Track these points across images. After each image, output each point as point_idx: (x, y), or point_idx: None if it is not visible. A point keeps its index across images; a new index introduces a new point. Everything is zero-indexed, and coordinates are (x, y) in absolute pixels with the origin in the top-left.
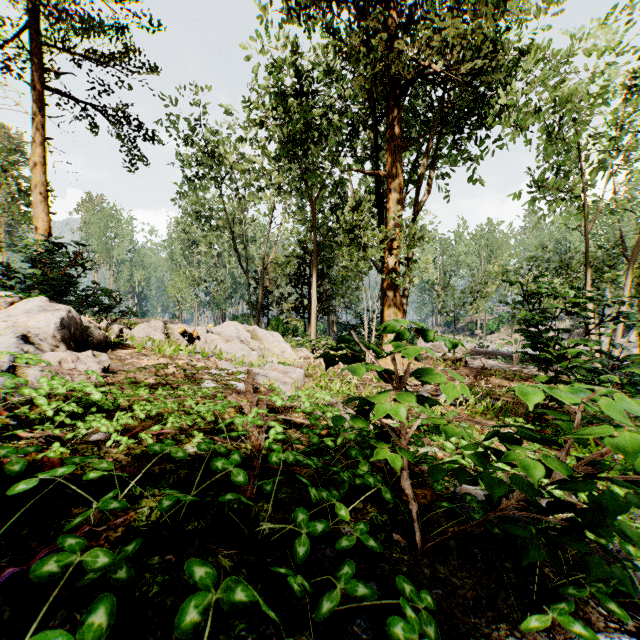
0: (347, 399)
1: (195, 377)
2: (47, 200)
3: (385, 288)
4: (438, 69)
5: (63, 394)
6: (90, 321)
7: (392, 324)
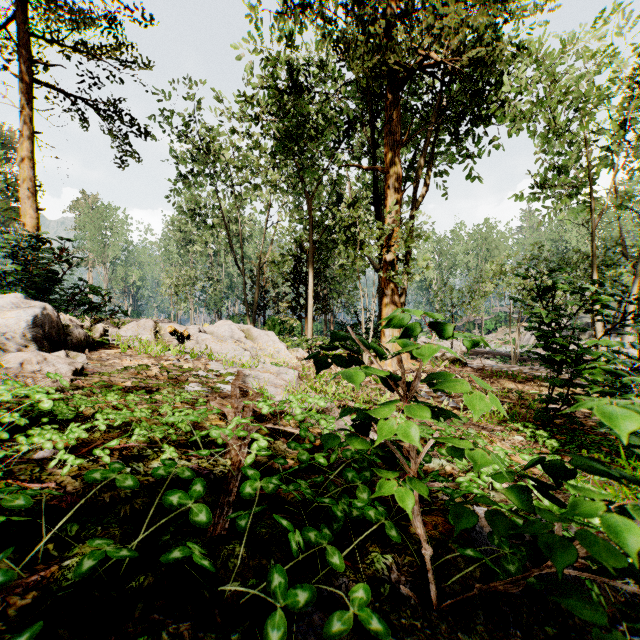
0: (342, 411)
1: (180, 379)
2: (35, 196)
3: (383, 286)
4: (438, 59)
5: (14, 401)
6: (71, 319)
7: (399, 316)
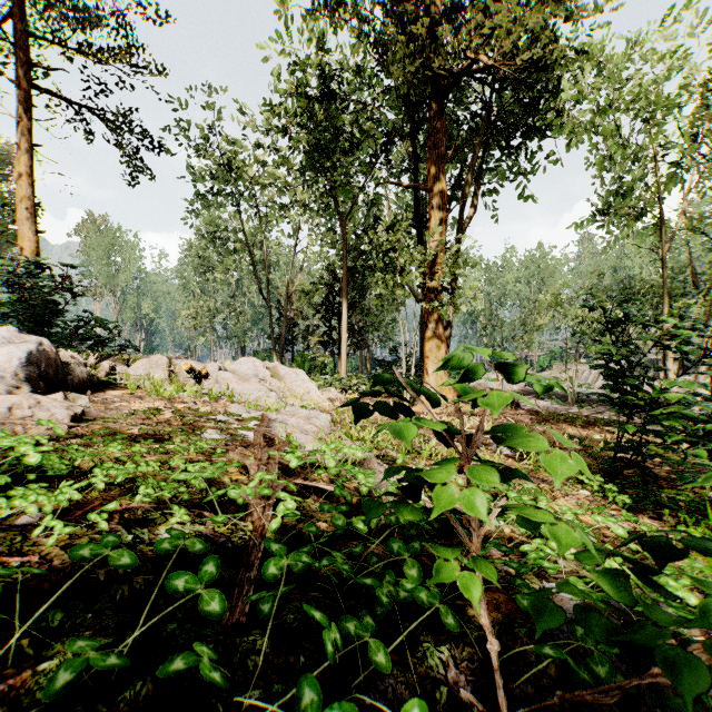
0: (386, 470)
1: (196, 425)
2: (35, 217)
3: (426, 319)
4: (488, 63)
5: None
6: (73, 356)
7: (460, 355)
